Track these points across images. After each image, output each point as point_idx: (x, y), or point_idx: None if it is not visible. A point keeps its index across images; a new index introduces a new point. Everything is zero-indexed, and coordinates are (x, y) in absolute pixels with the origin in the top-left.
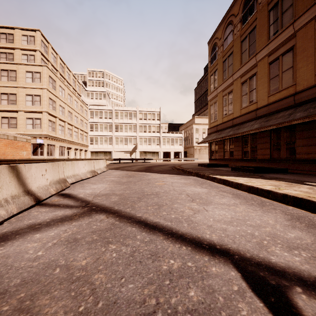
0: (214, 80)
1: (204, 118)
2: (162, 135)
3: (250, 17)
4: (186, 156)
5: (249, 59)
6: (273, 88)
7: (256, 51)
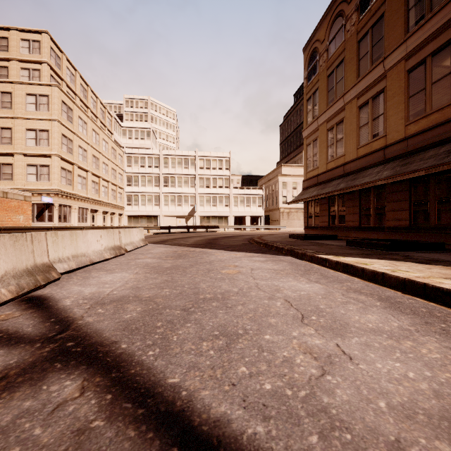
0: (312, 106)
1: (295, 166)
2: (232, 191)
3: (374, 1)
4: (269, 222)
5: (372, 68)
6: (414, 111)
7: (385, 53)
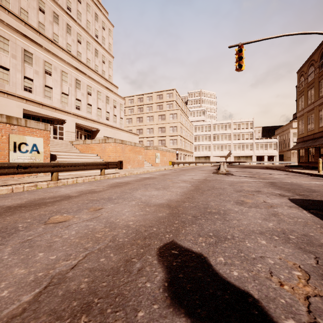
0: (301, 102)
1: None
2: (255, 141)
3: None
4: (282, 159)
5: None
6: None
7: None
